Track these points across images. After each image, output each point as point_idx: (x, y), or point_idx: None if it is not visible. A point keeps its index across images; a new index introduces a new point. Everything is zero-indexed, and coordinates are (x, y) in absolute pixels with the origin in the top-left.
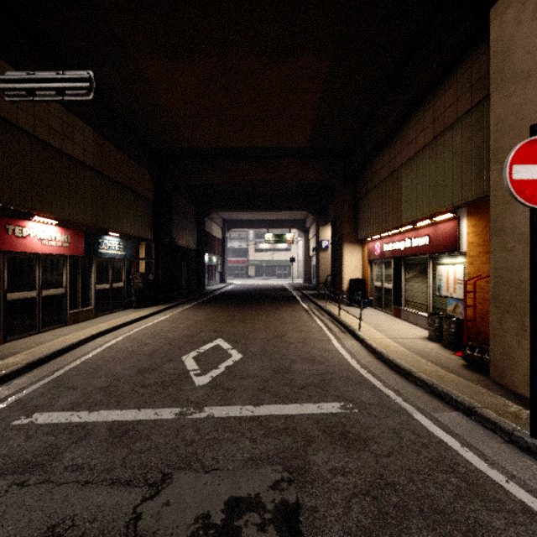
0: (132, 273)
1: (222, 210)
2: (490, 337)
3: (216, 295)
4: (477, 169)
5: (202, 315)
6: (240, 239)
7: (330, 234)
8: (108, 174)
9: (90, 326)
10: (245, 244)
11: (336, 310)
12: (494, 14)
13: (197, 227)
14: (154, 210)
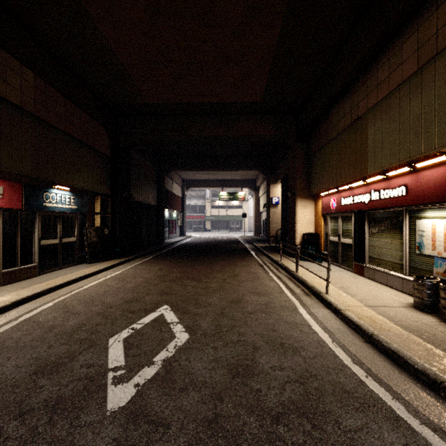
0: (85, 227)
1: (180, 169)
2: None
3: (173, 248)
4: None
5: (155, 271)
6: (198, 197)
7: (279, 191)
8: (55, 124)
9: (24, 287)
10: (203, 202)
11: (292, 266)
12: None
13: (157, 185)
14: (111, 165)
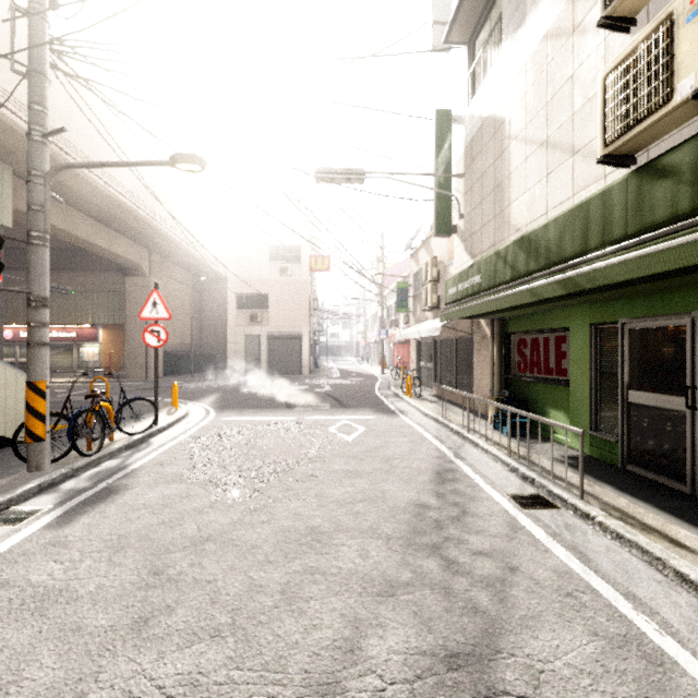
0: None
1: None
2: (126, 368)
3: None
4: (110, 314)
5: None
6: None
7: None
8: None
9: None
10: None
11: None
12: (127, 280)
13: None
14: None
